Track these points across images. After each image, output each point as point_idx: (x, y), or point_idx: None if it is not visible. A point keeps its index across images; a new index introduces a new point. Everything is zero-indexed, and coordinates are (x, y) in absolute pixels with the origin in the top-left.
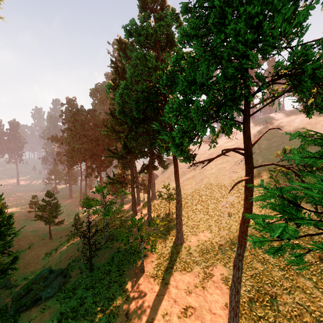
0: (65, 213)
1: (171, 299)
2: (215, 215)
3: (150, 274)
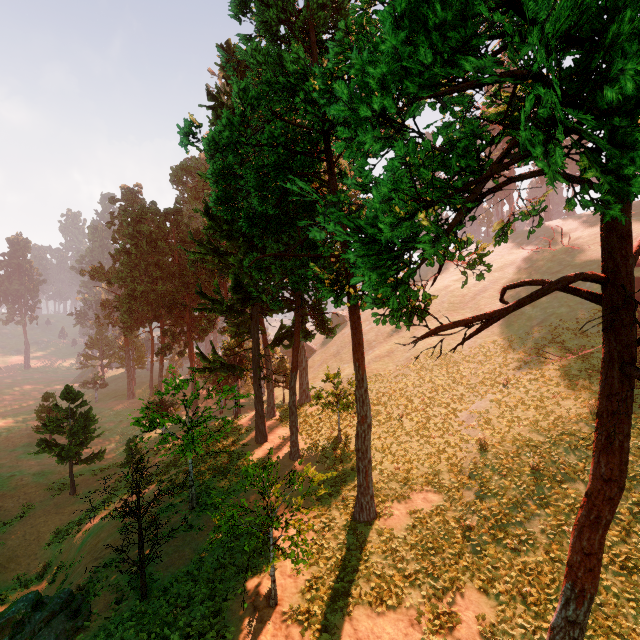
0: (116, 431)
1: None
2: (446, 445)
3: (292, 613)
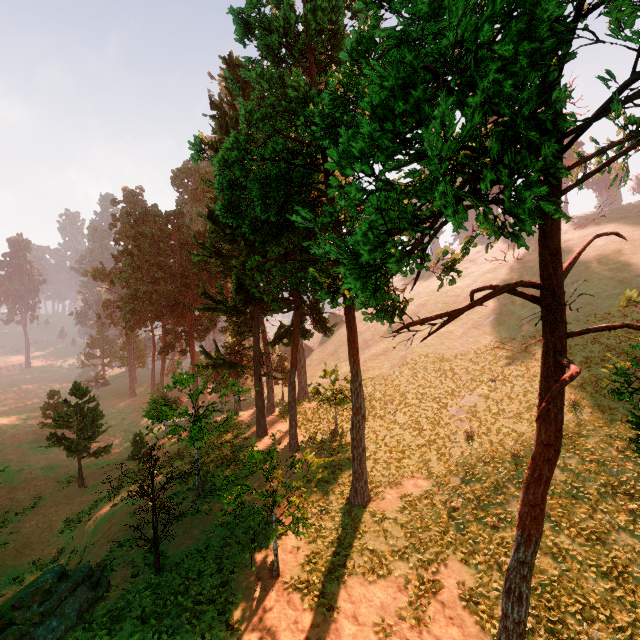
0: (119, 428)
1: None
2: (436, 436)
3: (293, 582)
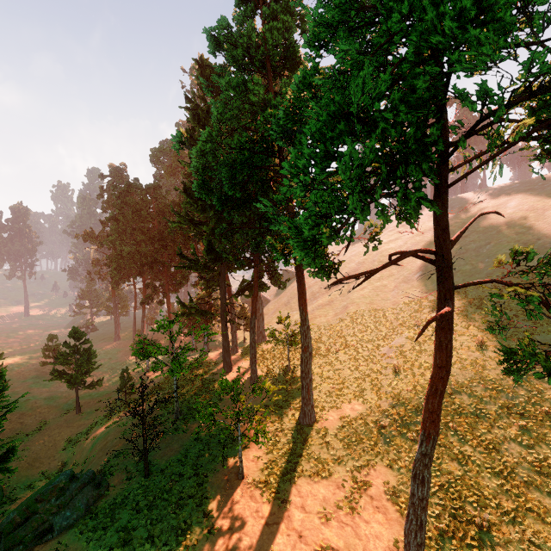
0: (107, 366)
1: (293, 532)
2: (370, 371)
3: (254, 483)
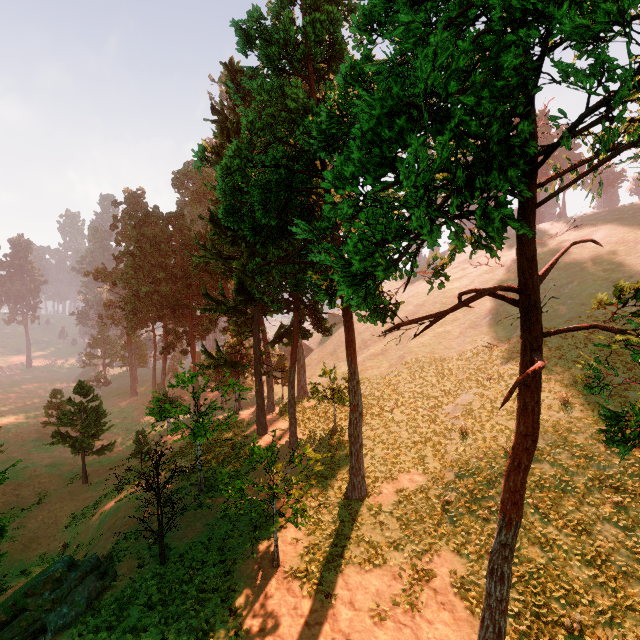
0: (121, 427)
1: (339, 635)
2: (432, 434)
3: (293, 572)
